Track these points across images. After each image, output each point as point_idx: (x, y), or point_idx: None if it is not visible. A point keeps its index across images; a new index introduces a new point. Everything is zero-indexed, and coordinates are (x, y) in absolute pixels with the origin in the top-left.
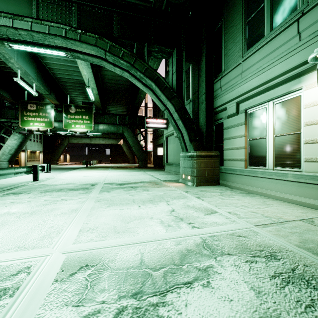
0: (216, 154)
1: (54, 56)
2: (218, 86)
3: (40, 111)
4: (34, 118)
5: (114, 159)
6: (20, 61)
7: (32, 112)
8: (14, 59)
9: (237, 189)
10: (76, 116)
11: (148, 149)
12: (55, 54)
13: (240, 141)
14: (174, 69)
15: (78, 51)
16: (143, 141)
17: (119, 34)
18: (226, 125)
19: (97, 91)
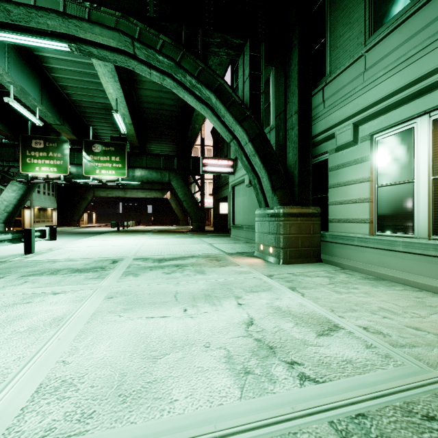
0: (316, 212)
1: (66, 67)
2: (320, 100)
3: (50, 149)
4: (40, 160)
5: (158, 220)
6: (14, 72)
7: (37, 151)
8: (4, 69)
9: (354, 270)
10: (102, 157)
11: (206, 205)
12: (51, 47)
13: (361, 190)
14: (247, 73)
15: (88, 42)
16: (199, 194)
17: (157, 14)
18: (334, 163)
19: (130, 119)
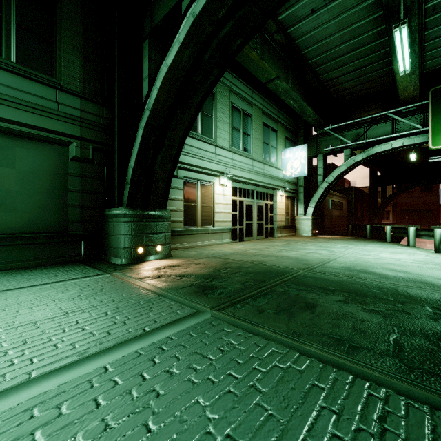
0: None
1: None
2: None
3: None
4: None
5: None
6: None
7: None
8: None
9: (176, 249)
10: None
11: None
12: None
13: (180, 204)
14: None
15: None
16: None
17: None
18: None
19: None
